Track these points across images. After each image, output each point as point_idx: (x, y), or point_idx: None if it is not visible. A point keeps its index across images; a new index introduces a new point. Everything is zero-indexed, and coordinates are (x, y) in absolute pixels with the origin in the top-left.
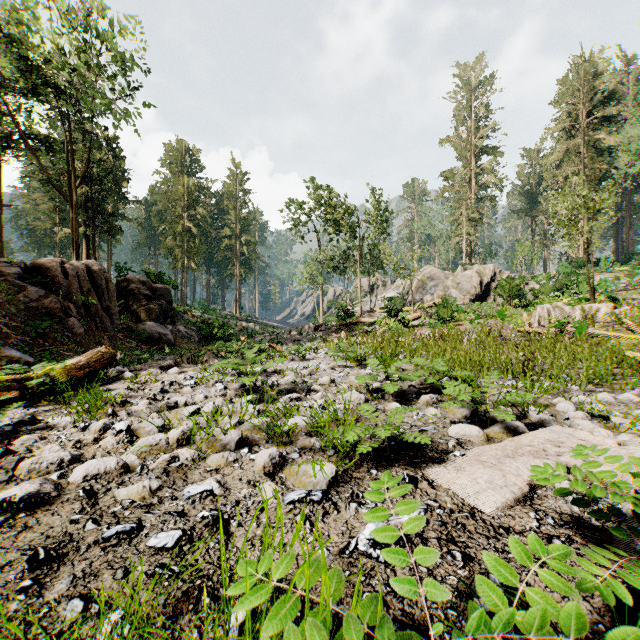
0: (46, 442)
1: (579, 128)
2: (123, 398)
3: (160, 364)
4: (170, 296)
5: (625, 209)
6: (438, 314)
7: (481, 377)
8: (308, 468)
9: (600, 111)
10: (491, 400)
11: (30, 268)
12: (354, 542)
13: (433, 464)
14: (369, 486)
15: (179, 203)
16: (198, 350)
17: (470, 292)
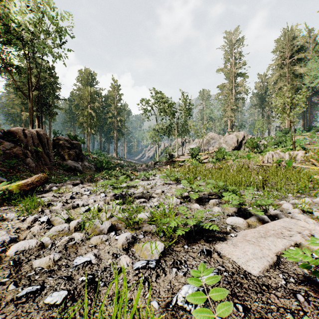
0: (0, 229)
1: (286, 64)
2: (49, 202)
3: (73, 182)
4: (80, 147)
5: (308, 104)
6: (216, 156)
7: (240, 189)
8: (148, 245)
9: (296, 55)
10: (247, 202)
11: (7, 132)
12: (175, 299)
13: (219, 241)
14: (183, 256)
15: (86, 100)
16: (94, 175)
17: (232, 145)
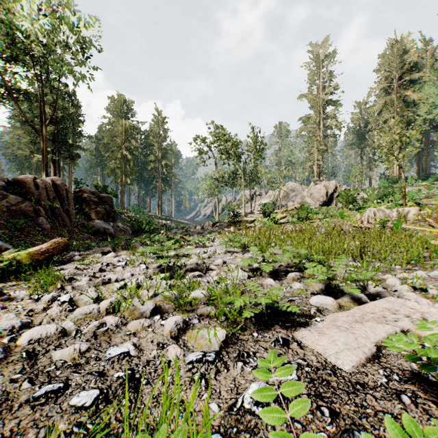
0: (6, 311)
1: (393, 88)
2: (71, 275)
3: (102, 250)
4: (112, 202)
5: (424, 143)
6: (298, 215)
7: (330, 259)
8: (205, 332)
9: (408, 76)
10: (339, 276)
11: (12, 182)
12: (240, 400)
13: (300, 328)
14: (252, 347)
15: (119, 138)
16: (131, 240)
17: (319, 200)
